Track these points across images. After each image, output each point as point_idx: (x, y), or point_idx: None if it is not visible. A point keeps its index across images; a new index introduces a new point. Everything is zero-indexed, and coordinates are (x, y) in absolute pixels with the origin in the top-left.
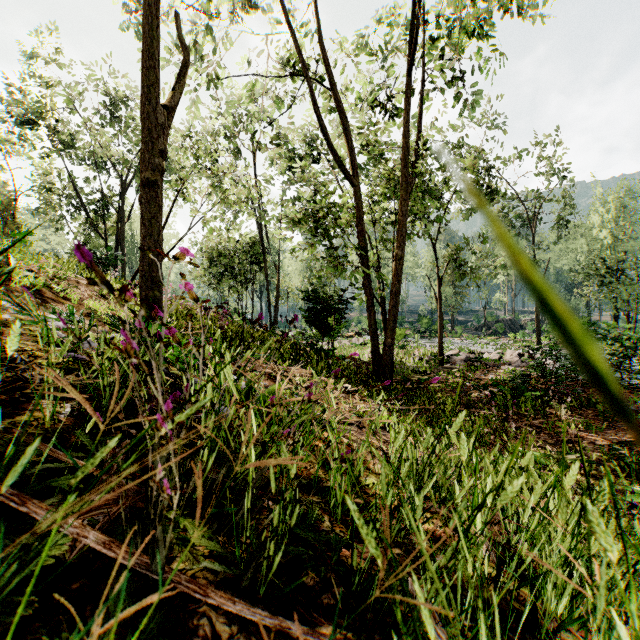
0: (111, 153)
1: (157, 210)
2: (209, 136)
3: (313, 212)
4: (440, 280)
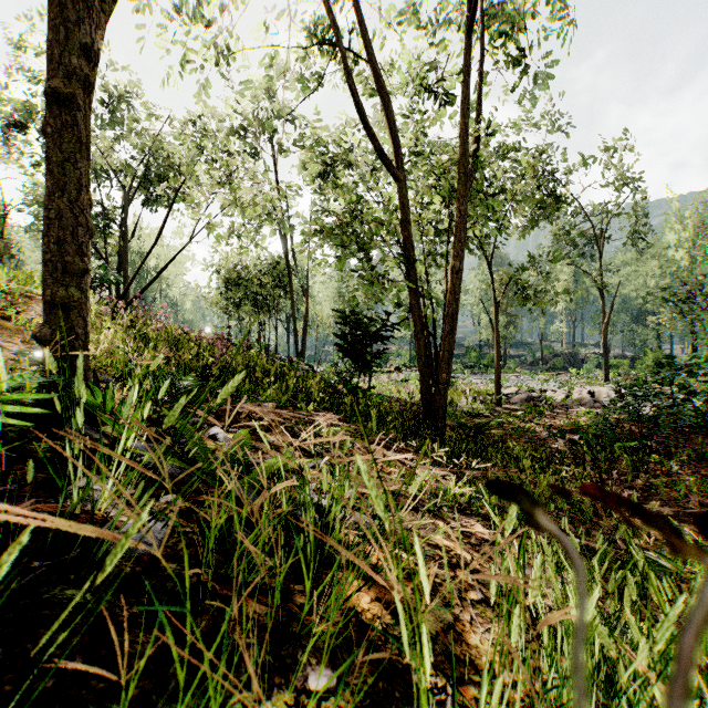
0: (112, 159)
1: (75, 148)
2: (224, 135)
3: (347, 218)
4: (497, 305)
